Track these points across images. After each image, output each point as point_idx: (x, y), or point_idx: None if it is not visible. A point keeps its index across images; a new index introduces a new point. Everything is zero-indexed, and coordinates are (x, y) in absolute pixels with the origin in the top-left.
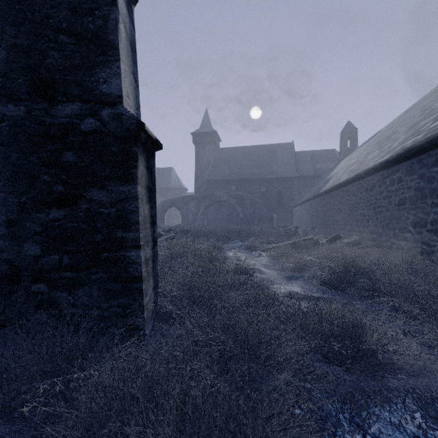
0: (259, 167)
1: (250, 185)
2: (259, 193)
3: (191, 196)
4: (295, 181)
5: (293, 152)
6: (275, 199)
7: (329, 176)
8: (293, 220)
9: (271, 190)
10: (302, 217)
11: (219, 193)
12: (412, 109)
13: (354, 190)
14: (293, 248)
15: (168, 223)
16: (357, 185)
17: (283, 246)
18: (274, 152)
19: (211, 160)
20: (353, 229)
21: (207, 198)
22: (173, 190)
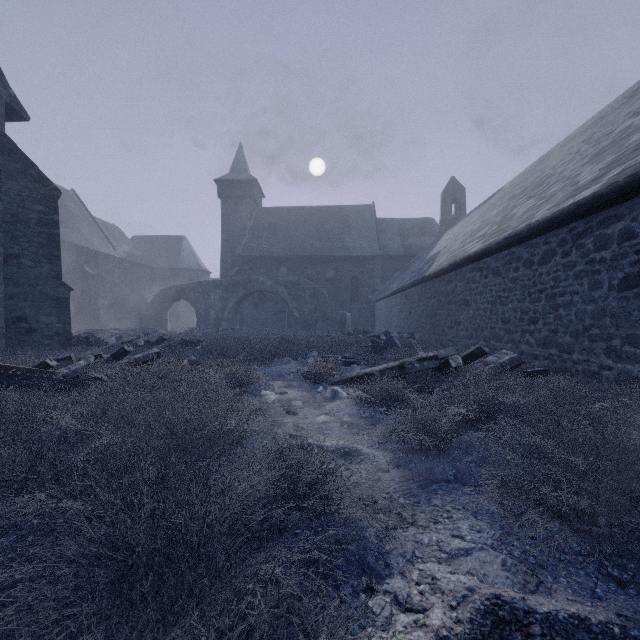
0: (323, 239)
1: (311, 266)
2: (324, 279)
3: (214, 281)
4: (378, 263)
5: (375, 219)
6: (348, 289)
7: (431, 253)
8: (376, 322)
9: (342, 275)
10: (392, 316)
11: (260, 277)
12: (552, 154)
13: (500, 266)
14: (400, 376)
15: (175, 326)
16: (507, 257)
17: (380, 372)
18: (347, 218)
19: (247, 225)
20: (497, 337)
21: (241, 286)
22: (185, 273)
